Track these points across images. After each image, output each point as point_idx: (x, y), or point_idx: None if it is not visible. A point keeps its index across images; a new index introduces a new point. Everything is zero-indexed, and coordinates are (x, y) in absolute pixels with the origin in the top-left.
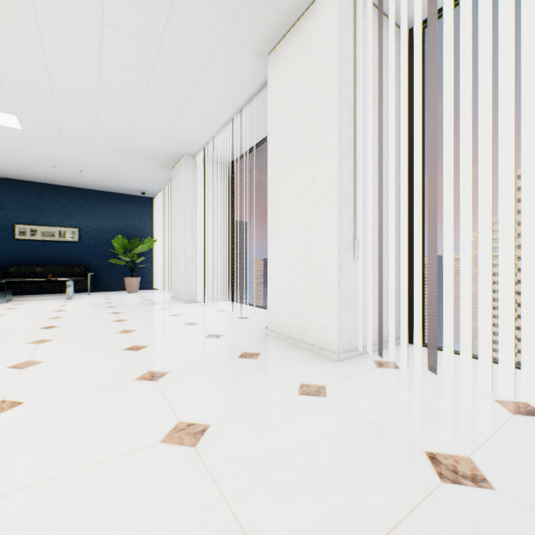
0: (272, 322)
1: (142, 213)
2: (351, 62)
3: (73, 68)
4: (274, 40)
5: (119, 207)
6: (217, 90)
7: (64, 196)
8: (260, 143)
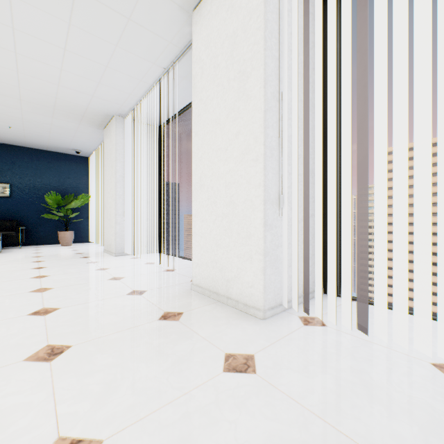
0: (197, 276)
1: (77, 171)
2: (276, 13)
3: None
4: None
5: (53, 165)
6: (143, 47)
7: None
8: (187, 107)
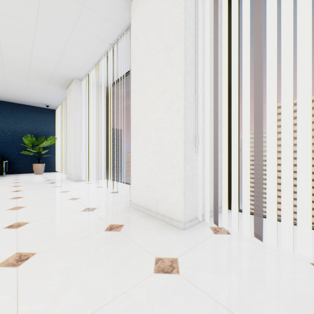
0: (134, 197)
1: (47, 120)
2: (193, 2)
3: None
4: None
5: (29, 115)
6: (94, 27)
7: None
8: (127, 73)
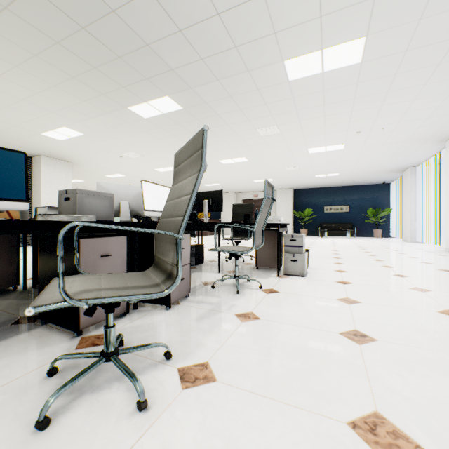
0: (447, 245)
1: (382, 193)
2: None
3: (364, 161)
4: (446, 139)
5: (368, 192)
6: (423, 151)
7: (342, 191)
8: None
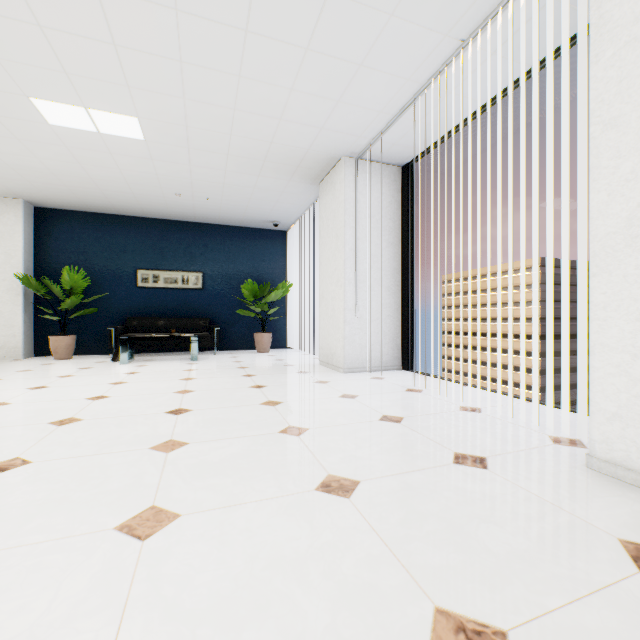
0: (613, 443)
1: (273, 251)
2: None
3: (213, 1)
4: None
5: (246, 245)
6: (439, 1)
7: (187, 234)
8: (472, 116)
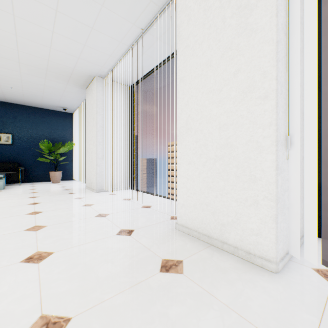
0: (182, 217)
1: (64, 124)
2: None
3: None
4: None
5: (45, 119)
6: (126, 6)
7: (0, 109)
8: (156, 67)
